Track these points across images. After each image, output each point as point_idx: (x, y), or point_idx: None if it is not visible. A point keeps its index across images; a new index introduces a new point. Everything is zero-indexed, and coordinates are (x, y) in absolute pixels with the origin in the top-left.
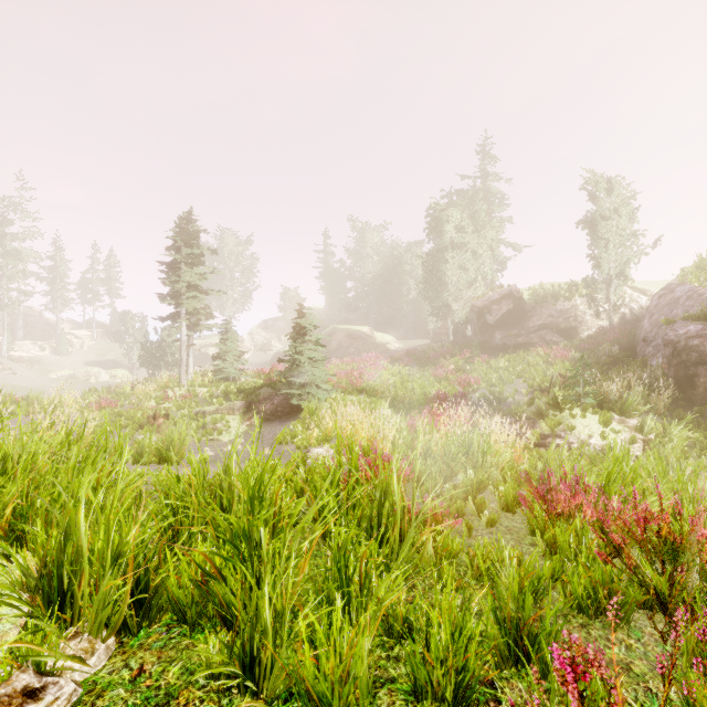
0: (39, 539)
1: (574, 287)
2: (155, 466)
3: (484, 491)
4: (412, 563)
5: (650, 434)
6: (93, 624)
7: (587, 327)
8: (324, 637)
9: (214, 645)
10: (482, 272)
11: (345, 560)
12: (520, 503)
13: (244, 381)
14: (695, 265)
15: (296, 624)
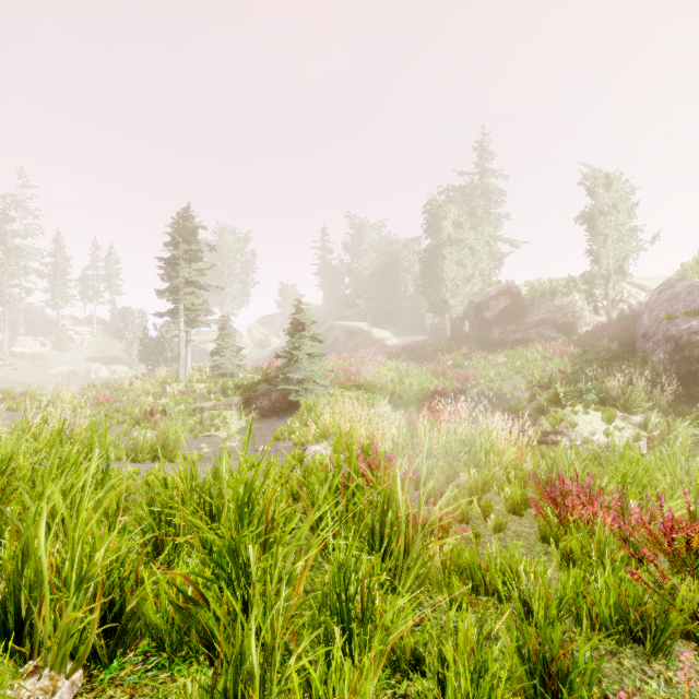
0: (6, 553)
1: (573, 283)
2: (149, 464)
3: (488, 491)
4: (417, 576)
5: (654, 431)
6: (55, 658)
7: (585, 323)
8: (320, 687)
9: (194, 684)
10: (479, 268)
11: (345, 582)
12: (527, 505)
13: (242, 377)
14: (695, 260)
15: (288, 666)
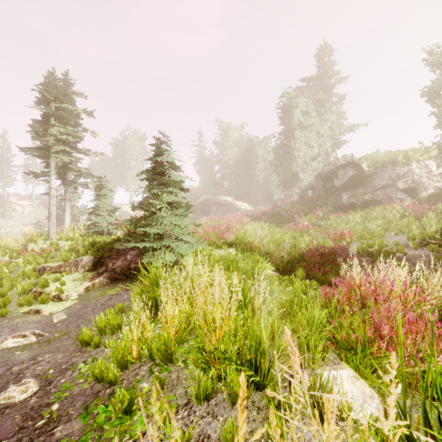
0: None
1: (411, 155)
2: None
3: None
4: None
5: None
6: None
7: (426, 188)
8: None
9: None
10: (323, 148)
11: None
12: None
13: (115, 235)
14: None
15: None
